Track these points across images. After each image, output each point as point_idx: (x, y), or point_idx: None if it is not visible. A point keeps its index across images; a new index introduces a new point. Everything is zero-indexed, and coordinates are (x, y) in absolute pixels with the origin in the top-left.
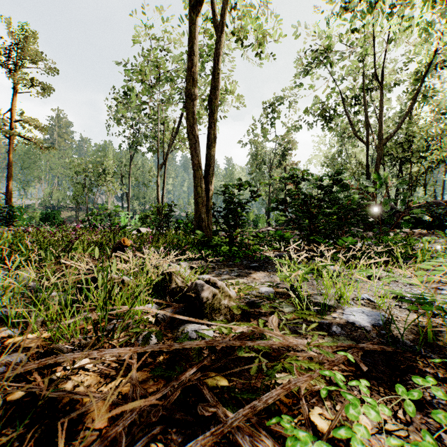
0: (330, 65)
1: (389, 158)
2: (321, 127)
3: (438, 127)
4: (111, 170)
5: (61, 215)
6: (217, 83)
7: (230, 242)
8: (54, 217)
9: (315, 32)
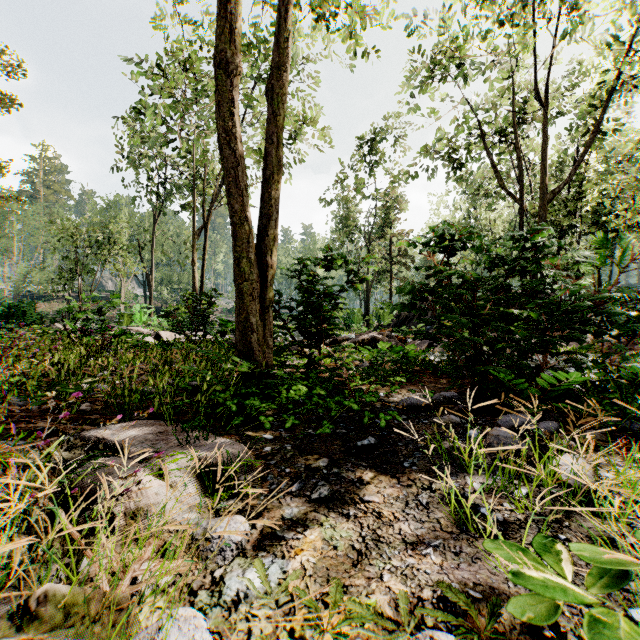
0: (464, 79)
1: (546, 226)
2: (447, 177)
3: (631, 176)
4: (120, 238)
5: (47, 308)
6: (284, 57)
7: (310, 366)
8: (25, 312)
9: (443, 22)
